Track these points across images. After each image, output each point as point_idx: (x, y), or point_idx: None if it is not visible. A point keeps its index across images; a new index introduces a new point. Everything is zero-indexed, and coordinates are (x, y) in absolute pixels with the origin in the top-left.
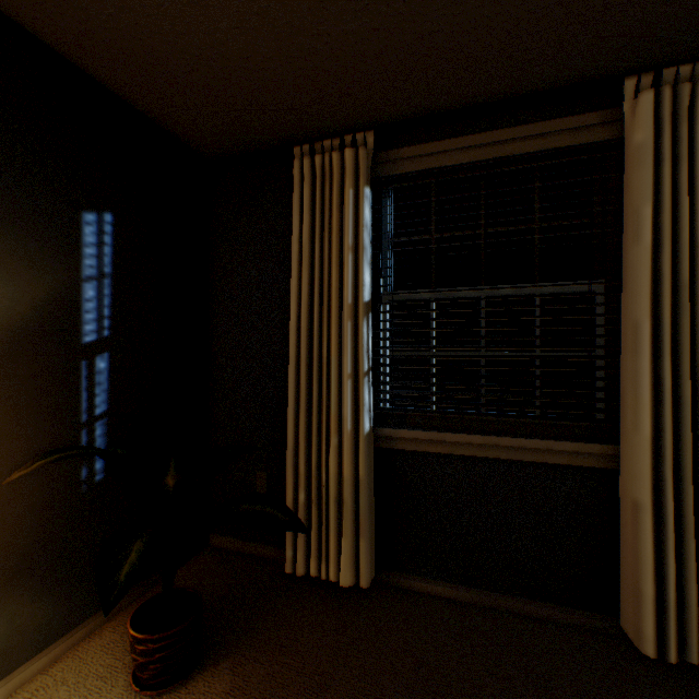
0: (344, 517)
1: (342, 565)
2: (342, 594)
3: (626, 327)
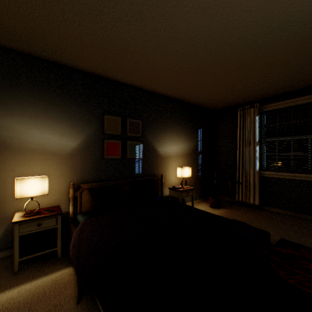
0: (250, 189)
1: (250, 199)
2: (250, 207)
3: None
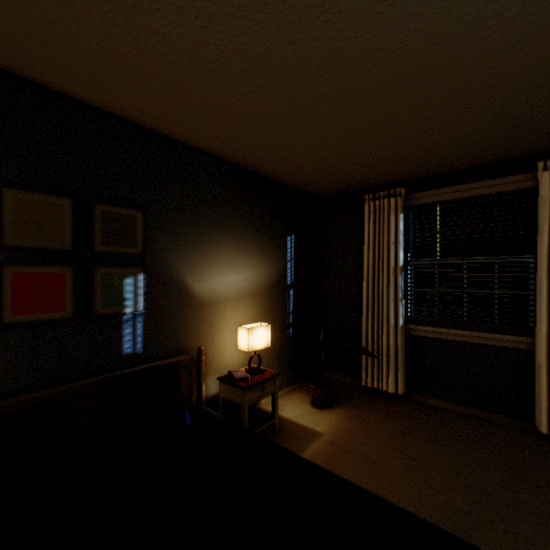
0: (390, 362)
1: (389, 383)
2: (388, 399)
3: (537, 281)
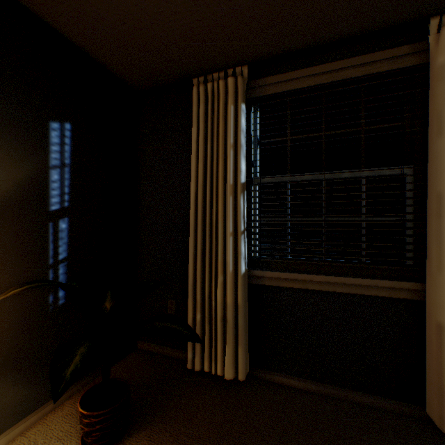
0: (227, 331)
1: (226, 364)
2: (226, 384)
3: (431, 197)
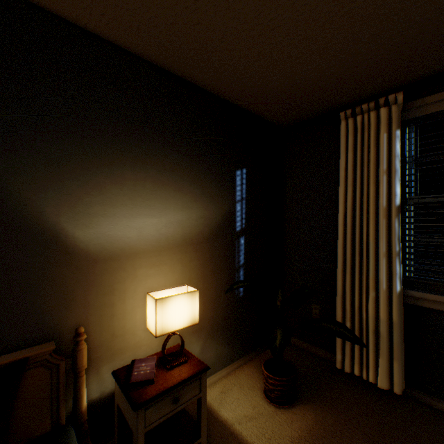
0: (380, 344)
1: (379, 374)
2: (377, 393)
3: None
